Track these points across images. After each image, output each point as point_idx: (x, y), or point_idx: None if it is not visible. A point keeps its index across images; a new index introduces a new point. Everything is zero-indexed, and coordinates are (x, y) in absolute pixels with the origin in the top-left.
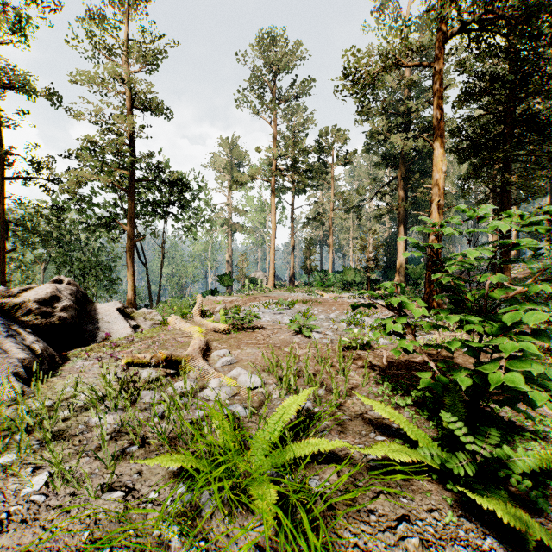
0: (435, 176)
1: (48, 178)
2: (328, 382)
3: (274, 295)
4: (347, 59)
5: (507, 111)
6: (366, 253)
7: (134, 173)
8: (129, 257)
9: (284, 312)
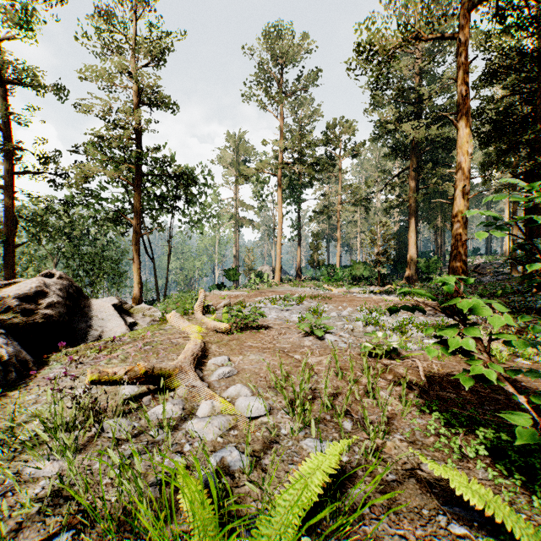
0: (460, 159)
1: (56, 173)
2: (354, 407)
3: (281, 290)
4: (360, 33)
5: (537, 89)
6: (375, 246)
7: (140, 167)
8: (135, 251)
9: (291, 309)
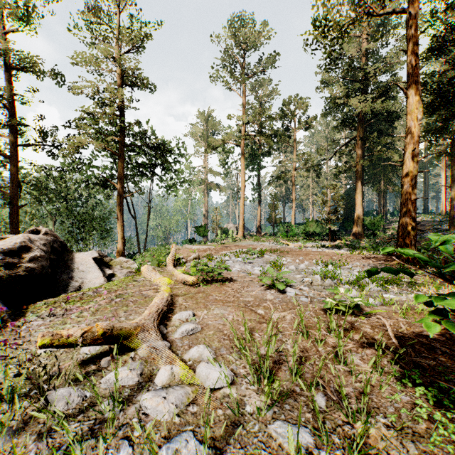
0: (410, 124)
1: (53, 145)
2: (324, 376)
3: (244, 244)
4: (316, 11)
5: None
6: (326, 206)
7: (123, 139)
8: (119, 211)
9: (253, 262)
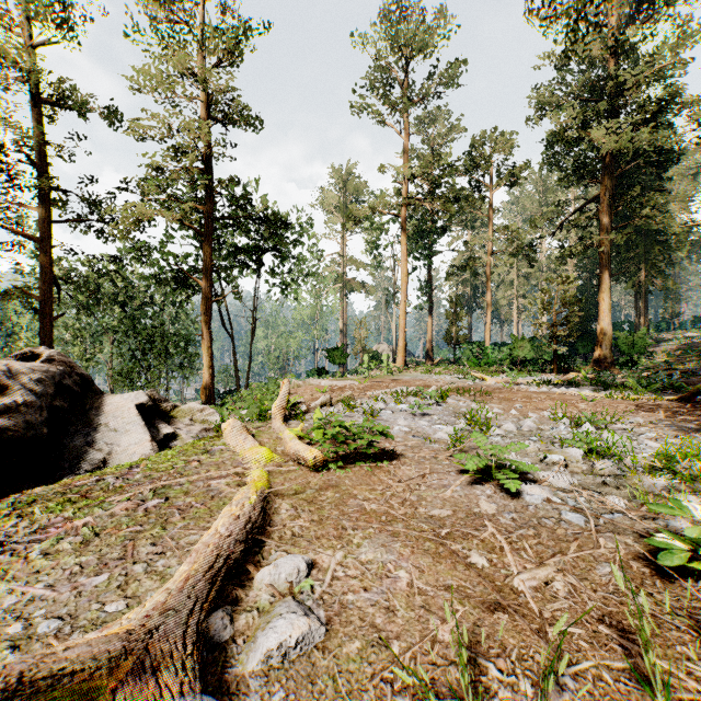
0: None
1: (104, 220)
2: None
3: (407, 378)
4: None
5: None
6: (549, 314)
7: (210, 208)
8: (205, 323)
9: (430, 412)
